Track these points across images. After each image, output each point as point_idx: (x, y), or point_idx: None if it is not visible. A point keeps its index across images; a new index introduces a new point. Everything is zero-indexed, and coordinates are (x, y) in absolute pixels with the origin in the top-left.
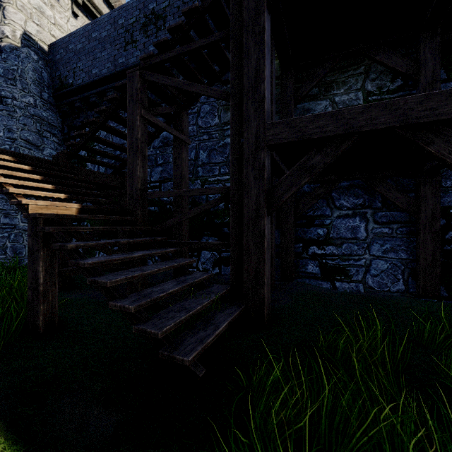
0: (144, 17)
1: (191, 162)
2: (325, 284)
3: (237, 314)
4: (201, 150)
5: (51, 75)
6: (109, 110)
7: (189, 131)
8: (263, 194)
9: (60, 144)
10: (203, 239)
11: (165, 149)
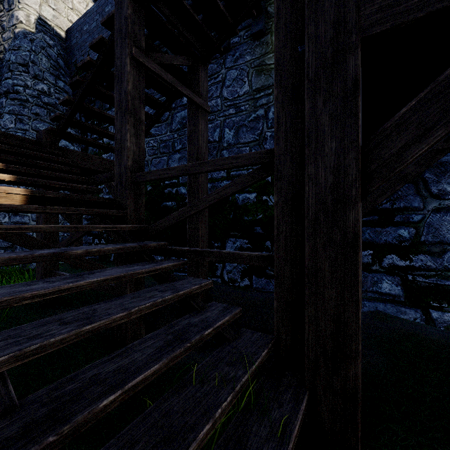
0: None
1: (214, 144)
2: (412, 313)
3: (297, 430)
4: (227, 127)
5: (68, 63)
6: (96, 62)
7: (212, 105)
8: (353, 151)
9: None
10: (228, 241)
11: (184, 131)
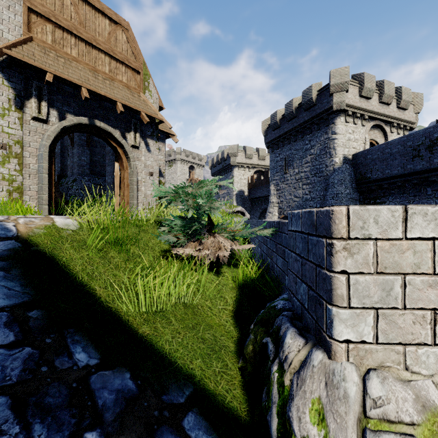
0: (429, 141)
1: None
2: None
3: None
4: None
5: (354, 172)
6: None
7: None
8: None
9: None
10: None
11: None
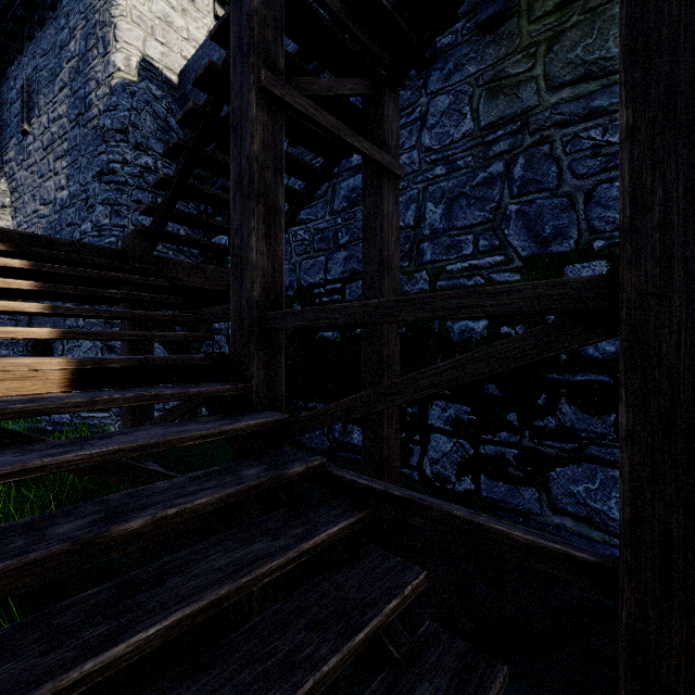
0: None
1: (407, 231)
2: None
3: None
4: (429, 201)
5: None
6: (205, 110)
7: (402, 163)
8: None
9: (193, 230)
10: (433, 405)
11: (353, 212)
